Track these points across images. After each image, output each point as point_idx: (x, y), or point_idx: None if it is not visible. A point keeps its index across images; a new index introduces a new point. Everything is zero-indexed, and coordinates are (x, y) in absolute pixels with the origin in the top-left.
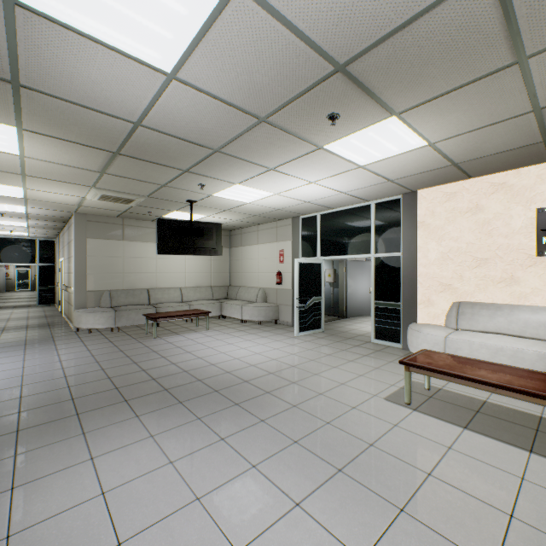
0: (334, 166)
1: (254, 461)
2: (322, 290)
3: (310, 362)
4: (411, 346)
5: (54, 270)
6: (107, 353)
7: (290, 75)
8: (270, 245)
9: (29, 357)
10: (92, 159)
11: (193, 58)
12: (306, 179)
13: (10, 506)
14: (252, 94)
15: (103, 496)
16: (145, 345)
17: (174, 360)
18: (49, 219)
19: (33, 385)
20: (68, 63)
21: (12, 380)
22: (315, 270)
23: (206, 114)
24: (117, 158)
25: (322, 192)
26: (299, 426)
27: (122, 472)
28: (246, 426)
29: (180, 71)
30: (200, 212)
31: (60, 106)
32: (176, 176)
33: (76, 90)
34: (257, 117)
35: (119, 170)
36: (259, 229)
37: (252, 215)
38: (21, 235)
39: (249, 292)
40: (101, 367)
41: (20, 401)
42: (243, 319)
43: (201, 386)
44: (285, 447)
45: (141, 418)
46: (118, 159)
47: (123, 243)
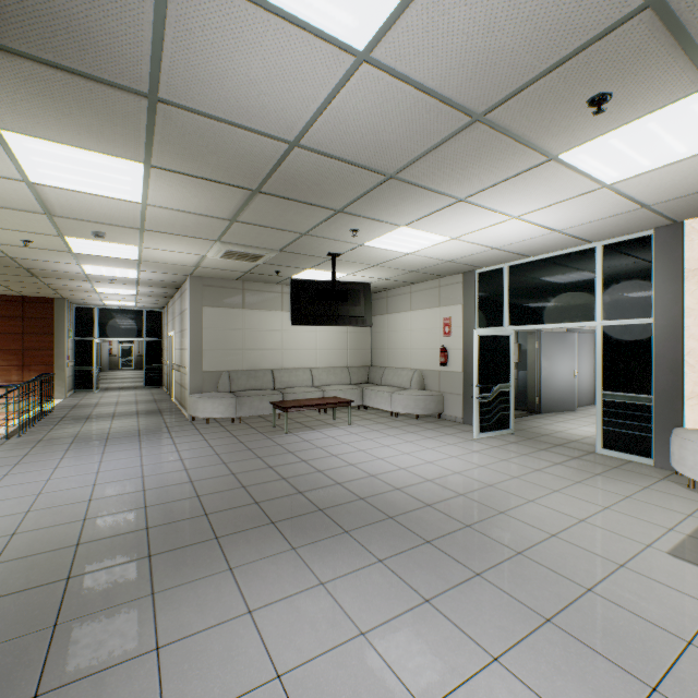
0: (562, 189)
1: (492, 648)
2: (510, 374)
3: (512, 480)
4: (682, 465)
5: (161, 346)
6: (233, 452)
7: (555, 27)
8: (428, 311)
9: (146, 453)
10: (224, 203)
11: (405, 18)
12: (508, 213)
13: (159, 678)
14: (478, 73)
15: (280, 681)
16: (276, 442)
17: (319, 466)
18: (161, 285)
19: (157, 490)
20: (224, 54)
21: (132, 483)
22: (501, 346)
23: (393, 118)
24: (255, 198)
25: (524, 232)
26: (541, 590)
27: (296, 641)
28: (455, 582)
29: (378, 45)
30: (340, 269)
31: (200, 126)
32: (323, 219)
33: (226, 97)
34: (469, 114)
35: (254, 215)
36: (413, 291)
37: (409, 271)
38: (128, 305)
39: (399, 375)
40: (231, 470)
41: (146, 512)
42: (393, 411)
43: (367, 509)
44: (534, 628)
45: (299, 552)
46: (255, 200)
47: (243, 312)
